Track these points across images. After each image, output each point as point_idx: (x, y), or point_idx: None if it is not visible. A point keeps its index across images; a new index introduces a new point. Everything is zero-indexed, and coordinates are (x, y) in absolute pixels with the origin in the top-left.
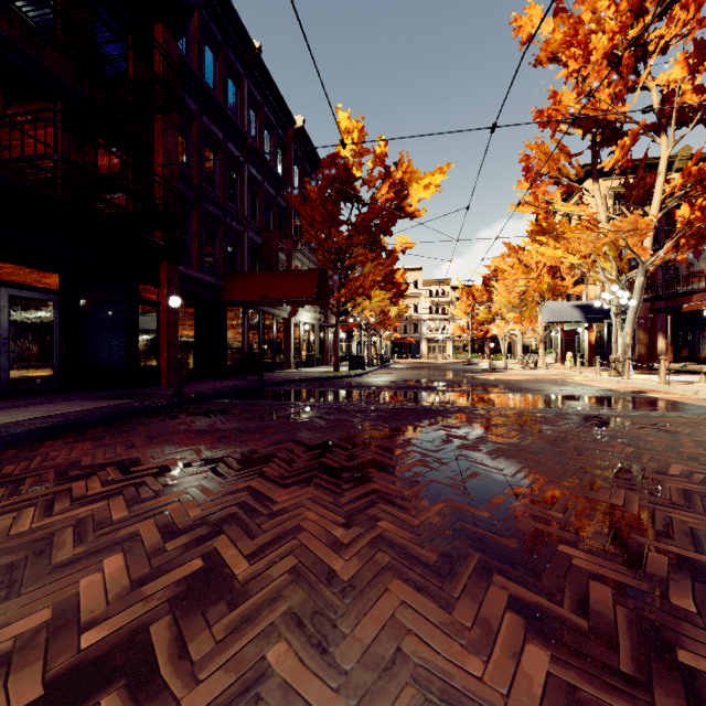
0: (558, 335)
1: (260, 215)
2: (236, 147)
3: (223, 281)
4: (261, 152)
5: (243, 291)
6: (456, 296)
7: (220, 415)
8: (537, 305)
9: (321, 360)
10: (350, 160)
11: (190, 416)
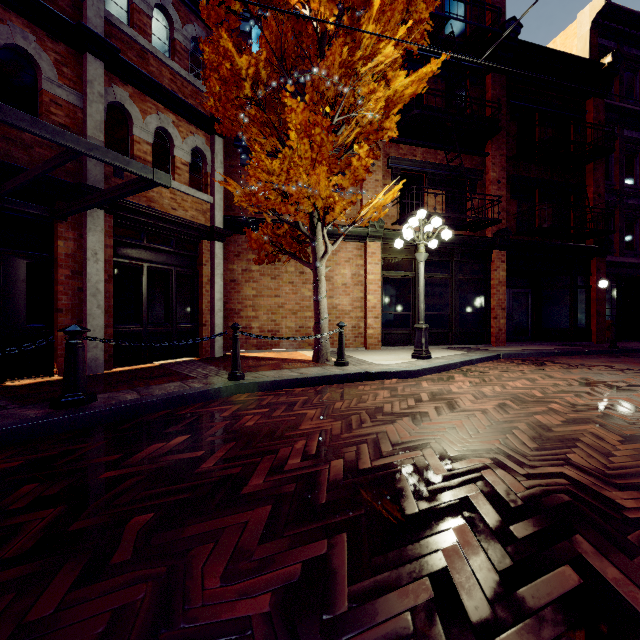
0: None
1: None
2: None
3: None
4: None
5: None
6: None
7: None
8: None
9: None
10: None
11: (628, 357)
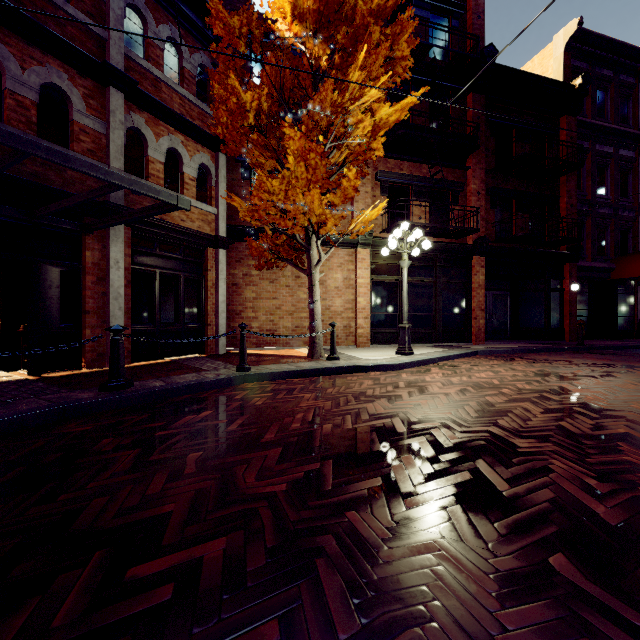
0: None
1: None
2: (627, 149)
3: (613, 264)
4: None
5: (634, 270)
6: None
7: (611, 355)
8: None
9: None
10: None
11: (590, 354)
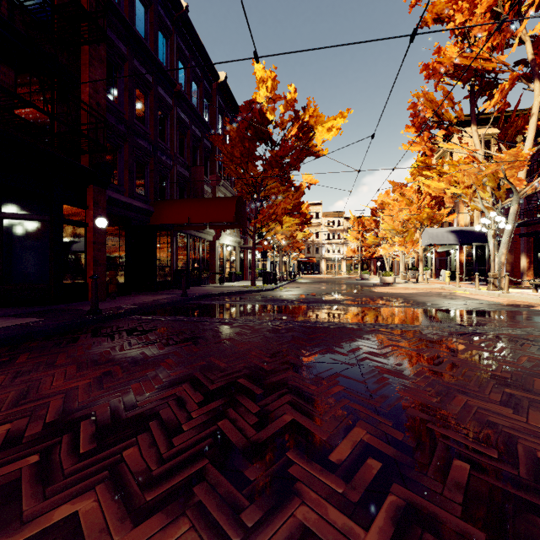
0: (433, 256)
1: (188, 153)
2: (166, 91)
3: (153, 207)
4: (189, 99)
5: (170, 216)
6: (348, 225)
7: (125, 336)
8: (416, 231)
9: (241, 276)
10: (264, 106)
11: (92, 338)
